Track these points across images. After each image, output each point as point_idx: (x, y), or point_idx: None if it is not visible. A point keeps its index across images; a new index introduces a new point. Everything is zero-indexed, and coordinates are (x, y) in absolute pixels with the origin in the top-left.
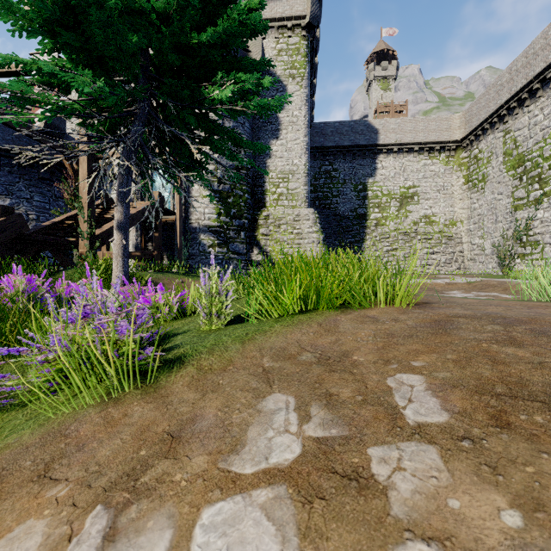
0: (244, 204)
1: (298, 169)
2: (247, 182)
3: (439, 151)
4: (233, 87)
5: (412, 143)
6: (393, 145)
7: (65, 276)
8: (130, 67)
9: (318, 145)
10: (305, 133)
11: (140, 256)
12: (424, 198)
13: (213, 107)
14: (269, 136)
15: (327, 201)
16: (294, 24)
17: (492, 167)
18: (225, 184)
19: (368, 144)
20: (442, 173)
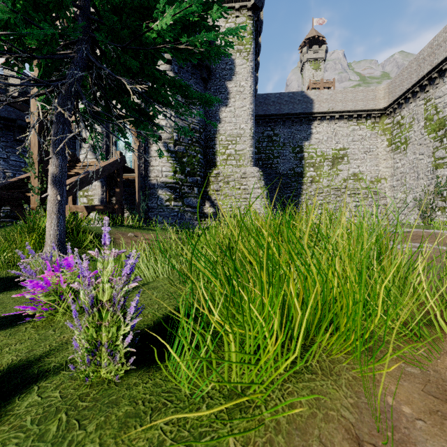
0: (197, 163)
1: (244, 132)
2: (200, 144)
3: (366, 118)
4: (175, 12)
5: (343, 111)
6: (326, 113)
7: (2, 234)
8: (62, 2)
9: (262, 114)
10: (250, 101)
11: (103, 210)
12: (353, 158)
13: (156, 46)
14: (219, 104)
15: (269, 162)
16: (241, 5)
17: (413, 131)
18: (181, 146)
19: (304, 112)
20: (369, 137)
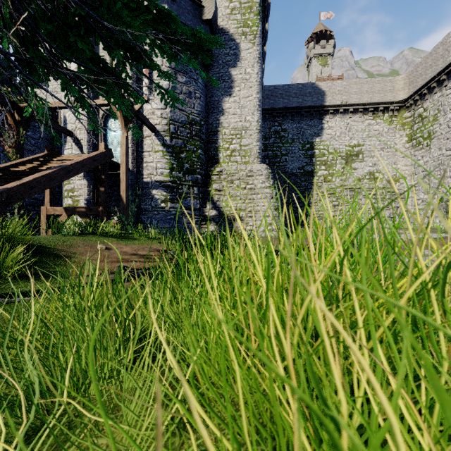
0: (198, 159)
1: (250, 125)
2: (200, 138)
3: (383, 112)
4: None
5: (357, 104)
6: (338, 106)
7: None
8: None
9: (269, 107)
10: (257, 89)
11: (85, 212)
12: (369, 156)
13: None
14: (222, 93)
15: (276, 160)
16: None
17: (439, 124)
18: (178, 139)
19: (315, 105)
20: (386, 132)
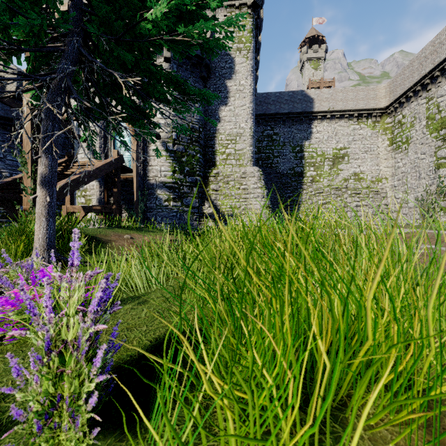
0: (197, 163)
1: (244, 132)
2: (199, 144)
3: (366, 118)
4: None
5: (343, 110)
6: (326, 112)
7: None
8: None
9: (262, 113)
10: (250, 99)
11: (100, 210)
12: (354, 158)
13: (151, 38)
14: (218, 103)
15: (269, 161)
16: (241, 3)
17: (415, 130)
18: (180, 145)
19: (304, 111)
20: (369, 136)
